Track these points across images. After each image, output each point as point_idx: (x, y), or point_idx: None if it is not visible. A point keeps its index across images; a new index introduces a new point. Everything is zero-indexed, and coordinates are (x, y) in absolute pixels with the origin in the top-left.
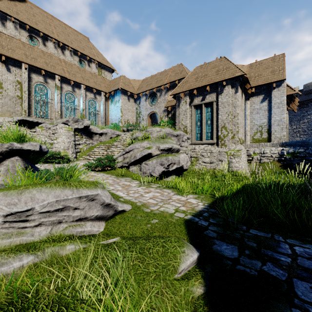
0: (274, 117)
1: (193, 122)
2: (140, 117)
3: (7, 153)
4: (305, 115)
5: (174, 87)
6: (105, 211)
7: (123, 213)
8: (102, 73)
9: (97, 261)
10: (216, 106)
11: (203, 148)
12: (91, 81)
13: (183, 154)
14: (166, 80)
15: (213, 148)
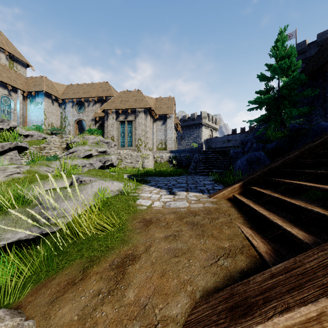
0: (168, 135)
1: (119, 133)
2: (66, 122)
3: (13, 148)
4: (191, 134)
5: (101, 101)
6: None
7: None
8: (14, 66)
9: None
10: (134, 124)
11: (126, 153)
12: (4, 75)
13: (113, 155)
14: (94, 94)
15: (133, 153)
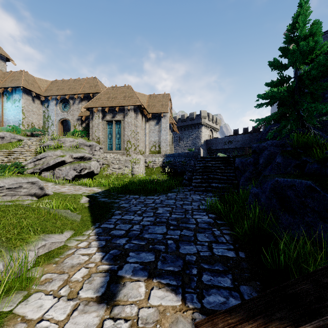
0: (162, 137)
1: (105, 135)
2: (49, 122)
3: None
4: (190, 135)
5: (88, 98)
6: (39, 191)
7: (48, 195)
8: None
9: (44, 204)
10: (123, 124)
11: (113, 157)
12: None
13: (94, 161)
14: (80, 90)
15: (121, 157)
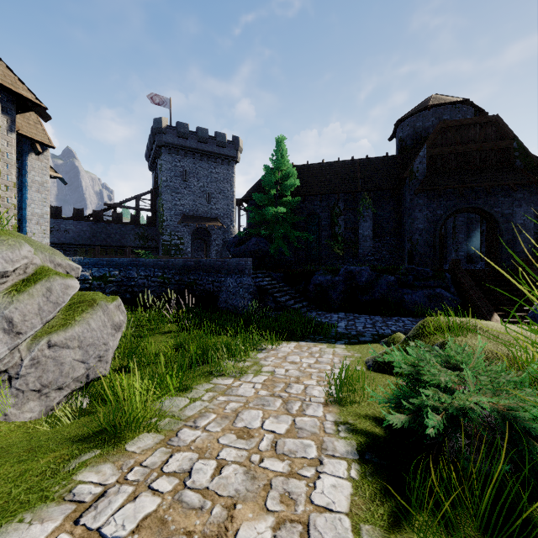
0: (33, 207)
1: None
2: None
3: None
4: None
5: None
6: None
7: None
8: None
9: None
10: None
11: None
12: None
13: None
14: None
15: None
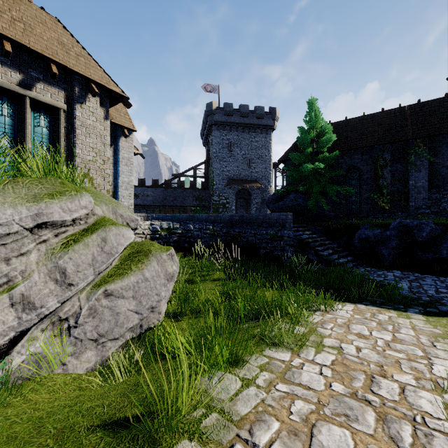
0: (123, 177)
1: None
2: None
3: None
4: None
5: None
6: None
7: None
8: None
9: None
10: (65, 122)
11: None
12: None
13: None
14: None
15: None
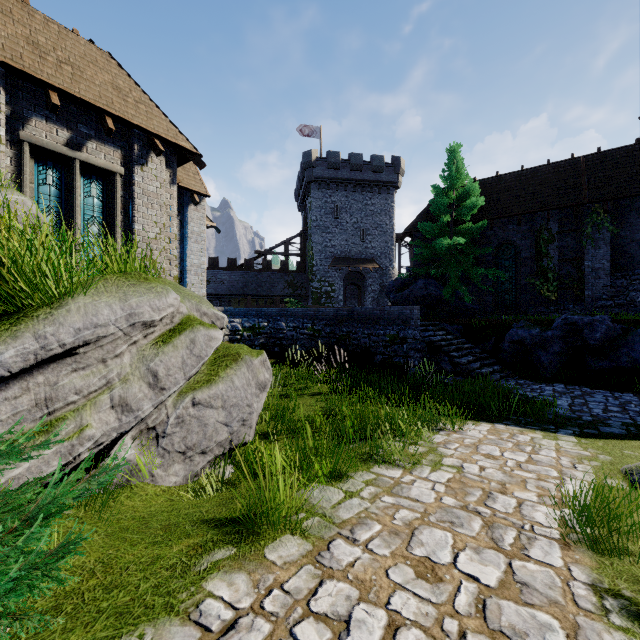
0: (192, 258)
1: None
2: None
3: None
4: None
5: None
6: None
7: None
8: None
9: None
10: (122, 189)
11: None
12: None
13: None
14: None
15: None
